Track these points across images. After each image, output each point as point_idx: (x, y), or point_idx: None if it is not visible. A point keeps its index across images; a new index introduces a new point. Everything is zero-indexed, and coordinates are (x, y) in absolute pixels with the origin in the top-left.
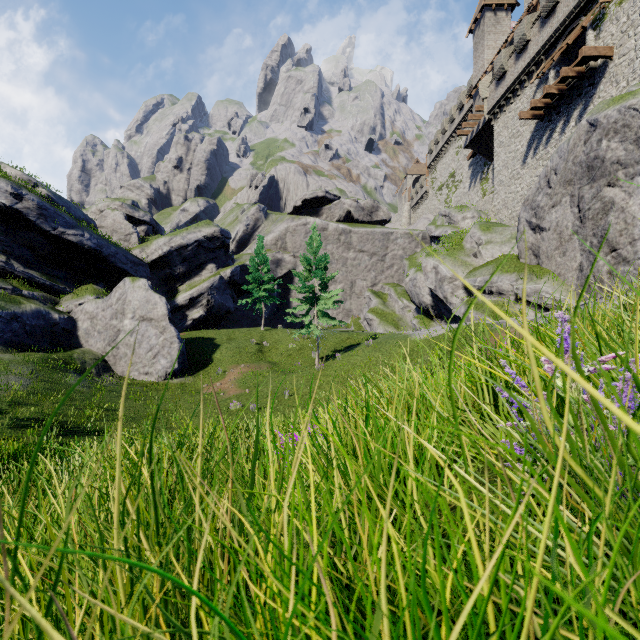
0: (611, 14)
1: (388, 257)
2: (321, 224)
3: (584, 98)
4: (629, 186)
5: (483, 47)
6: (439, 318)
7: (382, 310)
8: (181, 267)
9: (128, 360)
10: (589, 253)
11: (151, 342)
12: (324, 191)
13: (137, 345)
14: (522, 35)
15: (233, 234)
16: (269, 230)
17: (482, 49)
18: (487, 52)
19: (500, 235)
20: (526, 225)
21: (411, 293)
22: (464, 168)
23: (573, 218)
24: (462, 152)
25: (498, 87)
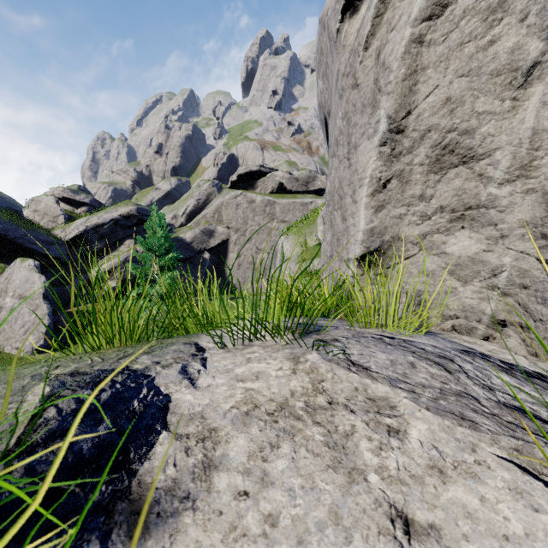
0: None
1: None
2: (250, 197)
3: None
4: None
5: None
6: None
7: None
8: (99, 244)
9: (5, 335)
10: None
11: (24, 319)
12: (258, 165)
13: (14, 321)
14: None
15: (183, 208)
16: (211, 204)
17: None
18: None
19: None
20: None
21: None
22: None
23: None
24: None
25: None
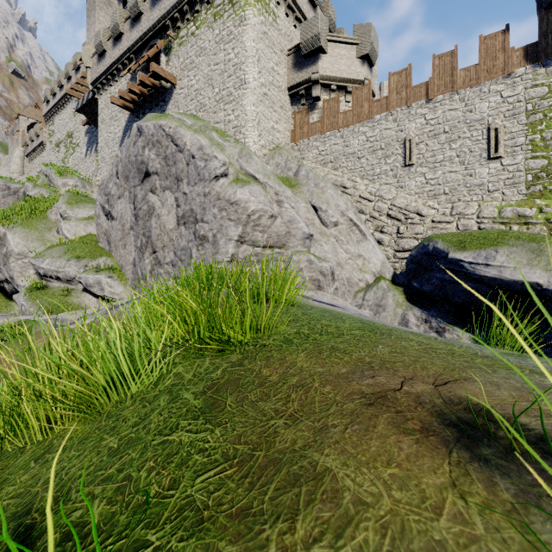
0: (175, 50)
1: None
2: None
3: (160, 110)
4: (163, 197)
5: (95, 18)
6: None
7: None
8: None
9: None
10: (140, 250)
11: None
12: None
13: None
14: (116, 23)
15: None
16: None
17: (94, 19)
18: (99, 26)
19: (89, 212)
20: (101, 209)
21: None
22: (81, 132)
23: (131, 214)
24: (80, 115)
25: (100, 63)
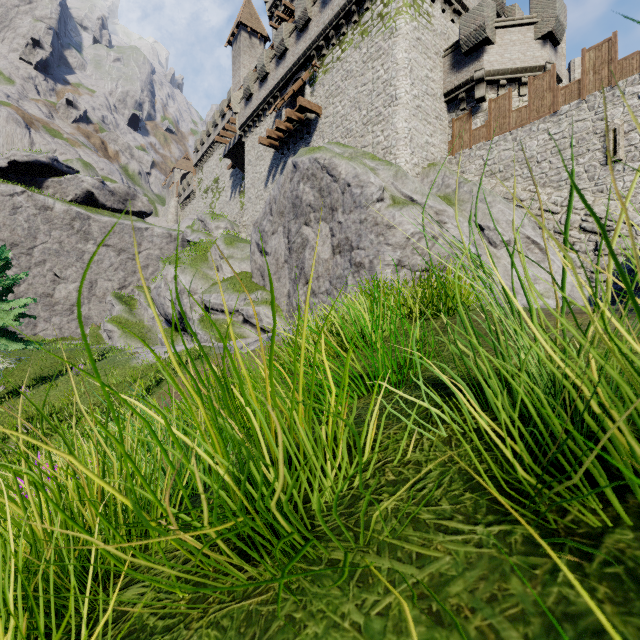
0: (320, 79)
1: (142, 256)
2: (42, 200)
3: (305, 143)
4: (317, 228)
5: (240, 63)
6: (186, 332)
7: (127, 319)
8: None
9: None
10: (294, 282)
11: None
12: (50, 157)
13: None
14: (263, 65)
15: None
16: None
17: (239, 65)
18: (243, 70)
19: (241, 251)
20: (256, 246)
21: (156, 302)
22: (226, 177)
23: (285, 248)
24: (225, 160)
25: (247, 106)
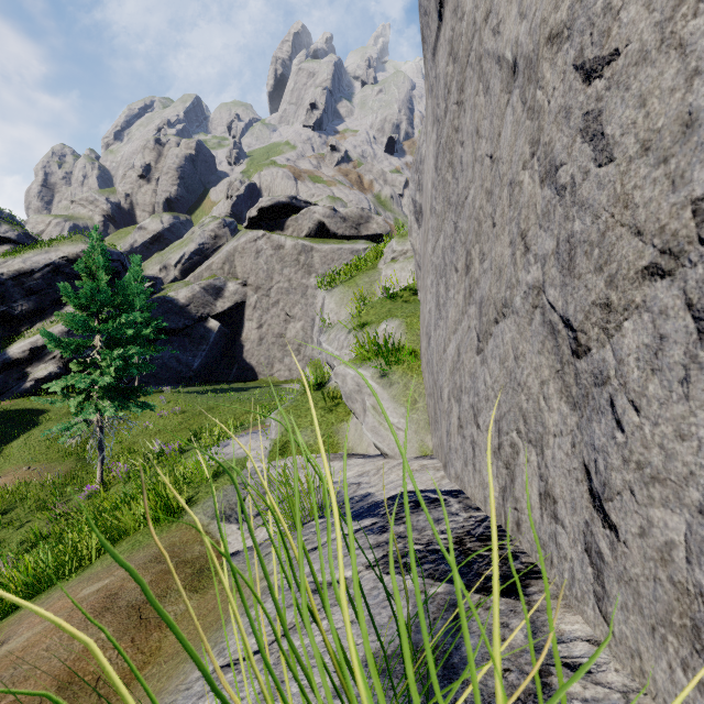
0: None
1: None
2: (276, 240)
3: None
4: None
5: None
6: None
7: None
8: (25, 303)
9: None
10: (439, 277)
11: None
12: (289, 196)
13: None
14: None
15: (178, 256)
16: (220, 250)
17: None
18: None
19: None
20: (412, 211)
21: None
22: None
23: (432, 162)
24: None
25: None
